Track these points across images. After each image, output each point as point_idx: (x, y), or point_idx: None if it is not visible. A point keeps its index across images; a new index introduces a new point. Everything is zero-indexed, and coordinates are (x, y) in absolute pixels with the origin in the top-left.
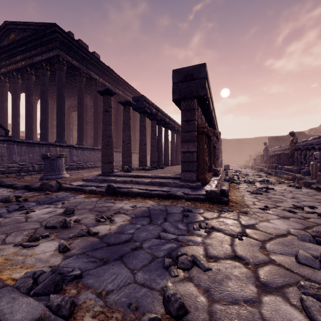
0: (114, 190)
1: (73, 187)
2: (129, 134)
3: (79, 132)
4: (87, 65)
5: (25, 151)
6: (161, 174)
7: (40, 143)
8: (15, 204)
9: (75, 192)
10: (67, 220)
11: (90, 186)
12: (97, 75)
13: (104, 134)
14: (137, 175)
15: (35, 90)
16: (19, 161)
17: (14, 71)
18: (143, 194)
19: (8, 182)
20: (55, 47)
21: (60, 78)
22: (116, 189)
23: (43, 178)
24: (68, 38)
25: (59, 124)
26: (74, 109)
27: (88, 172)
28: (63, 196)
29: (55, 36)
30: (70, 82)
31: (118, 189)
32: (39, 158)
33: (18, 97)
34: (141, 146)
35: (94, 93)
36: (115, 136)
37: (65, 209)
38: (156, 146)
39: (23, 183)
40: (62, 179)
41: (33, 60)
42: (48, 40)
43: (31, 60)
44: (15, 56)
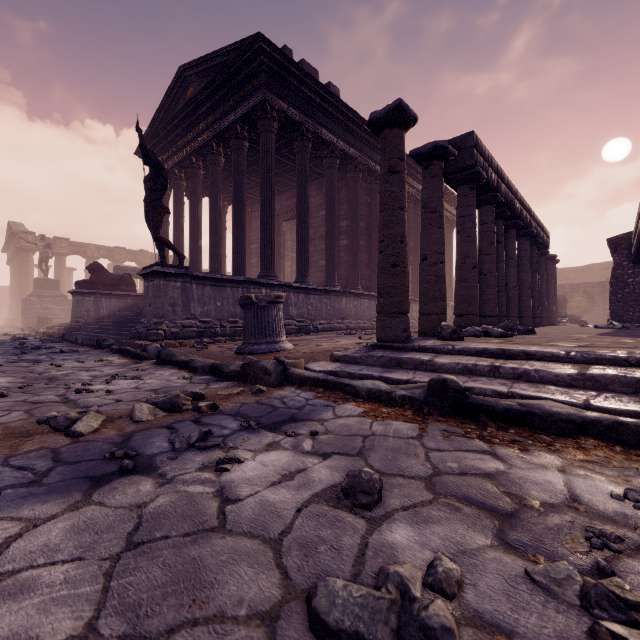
0: (461, 401)
1: (321, 377)
2: (441, 238)
3: (300, 256)
4: (314, 116)
5: (209, 295)
6: (605, 351)
7: (233, 280)
8: (191, 421)
9: (328, 392)
10: (413, 590)
11: (358, 378)
12: (333, 135)
13: (386, 235)
14: (502, 351)
15: (223, 189)
16: (201, 316)
17: (193, 156)
18: (614, 430)
19: (181, 356)
20: (259, 85)
21: (268, 148)
22: (467, 398)
23: (244, 349)
24: (282, 62)
25: (265, 241)
26: (287, 216)
27: (327, 339)
28: (301, 404)
29: (259, 63)
30: (281, 160)
31: (476, 396)
32: (232, 310)
33: (199, 202)
34: (464, 272)
35: (327, 173)
36: (366, 264)
37: (350, 481)
38: (495, 274)
39: (207, 359)
40: (281, 353)
41: (222, 125)
42: (246, 77)
43: (218, 127)
44: (195, 127)
